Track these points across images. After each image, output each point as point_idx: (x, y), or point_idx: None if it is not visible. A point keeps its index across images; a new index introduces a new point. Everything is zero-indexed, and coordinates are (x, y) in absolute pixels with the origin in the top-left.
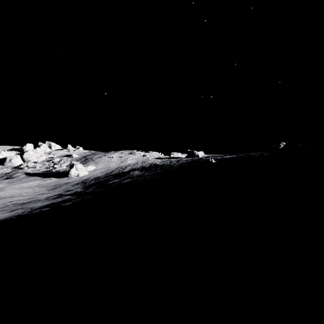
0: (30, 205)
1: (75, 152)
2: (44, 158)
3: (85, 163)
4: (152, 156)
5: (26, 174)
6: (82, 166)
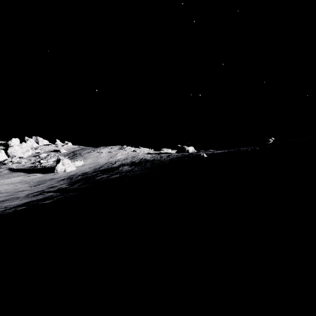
0: (6, 203)
1: (64, 147)
2: (30, 153)
3: (73, 159)
4: (142, 151)
5: (10, 170)
6: (70, 161)
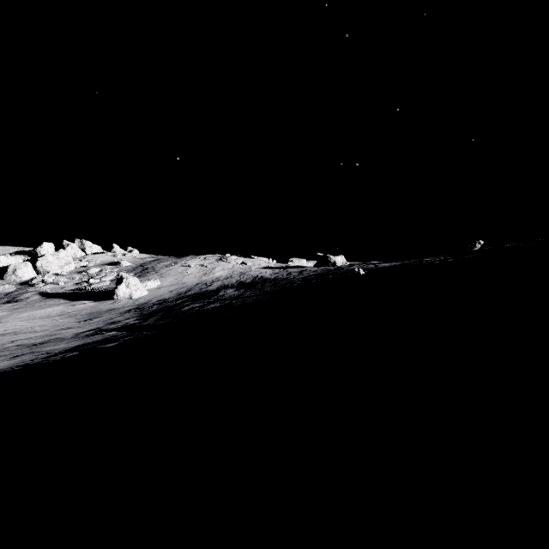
0: (46, 347)
1: (126, 258)
2: (72, 268)
3: (143, 276)
4: (256, 264)
5: (41, 294)
6: (138, 281)
